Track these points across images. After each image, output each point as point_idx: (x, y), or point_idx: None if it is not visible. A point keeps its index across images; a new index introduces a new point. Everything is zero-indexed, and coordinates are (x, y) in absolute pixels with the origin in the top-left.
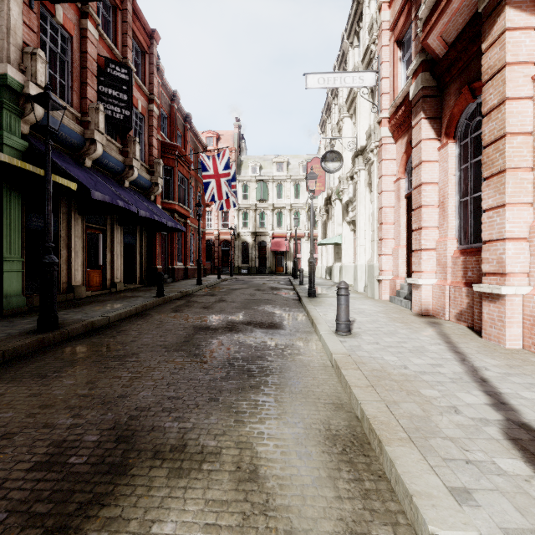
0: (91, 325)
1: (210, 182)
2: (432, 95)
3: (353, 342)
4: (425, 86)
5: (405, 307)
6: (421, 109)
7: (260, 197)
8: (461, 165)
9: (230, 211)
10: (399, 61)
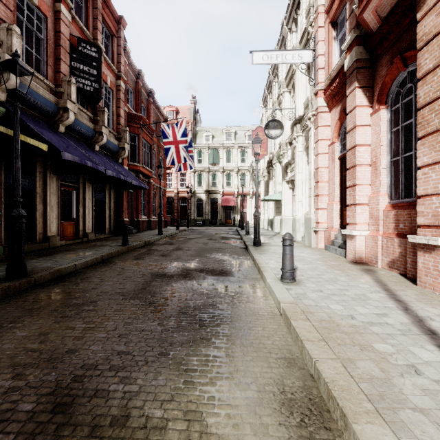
0: (58, 272)
1: (169, 147)
2: (365, 67)
3: (298, 289)
4: (358, 58)
5: (339, 255)
6: (355, 79)
7: (212, 161)
8: (391, 129)
9: (187, 173)
10: (333, 40)
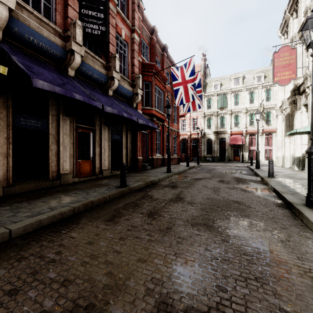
0: None
1: (178, 88)
2: None
3: None
4: None
5: None
6: None
7: (220, 106)
8: None
9: (198, 118)
10: None
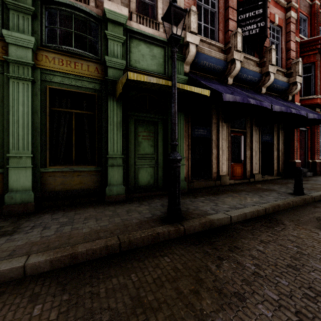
0: (209, 224)
1: None
2: None
3: None
4: None
5: None
6: None
7: None
8: None
9: None
10: None
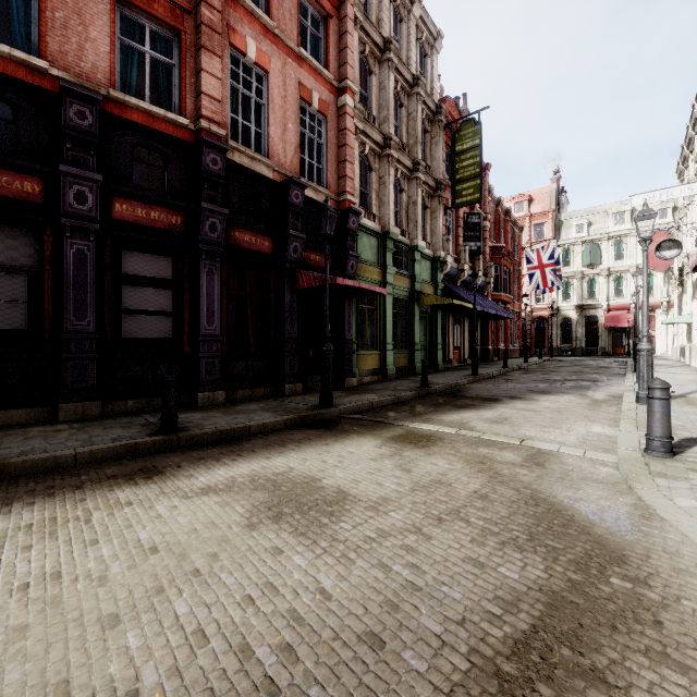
0: (488, 376)
1: (534, 273)
2: None
3: None
4: None
5: None
6: None
7: (588, 262)
8: None
9: None
10: None
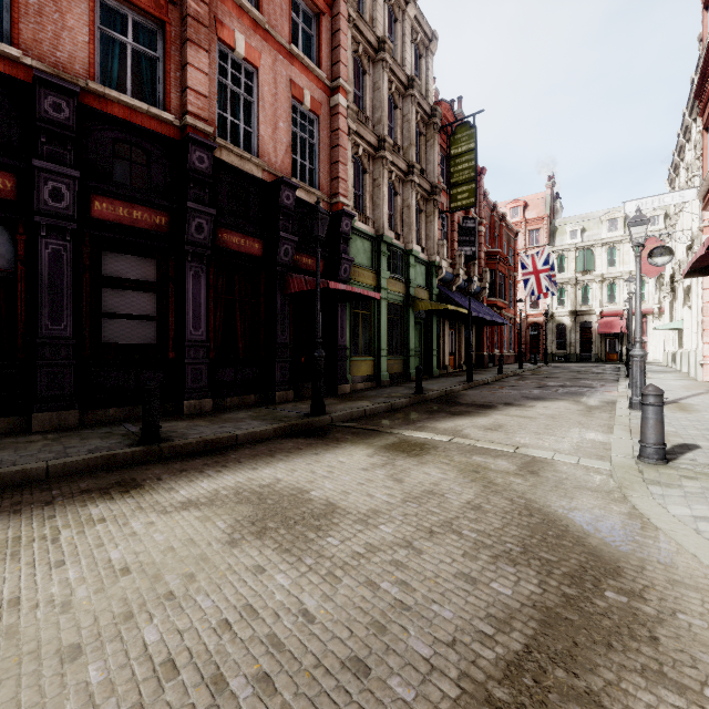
0: (483, 382)
1: (528, 278)
2: None
3: None
4: None
5: None
6: None
7: (582, 268)
8: None
9: None
10: None
